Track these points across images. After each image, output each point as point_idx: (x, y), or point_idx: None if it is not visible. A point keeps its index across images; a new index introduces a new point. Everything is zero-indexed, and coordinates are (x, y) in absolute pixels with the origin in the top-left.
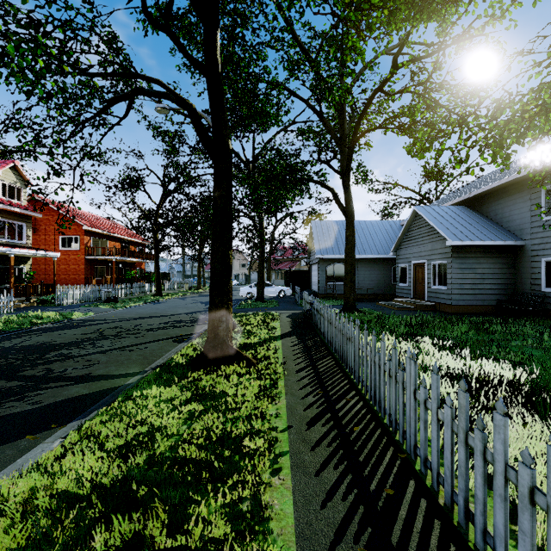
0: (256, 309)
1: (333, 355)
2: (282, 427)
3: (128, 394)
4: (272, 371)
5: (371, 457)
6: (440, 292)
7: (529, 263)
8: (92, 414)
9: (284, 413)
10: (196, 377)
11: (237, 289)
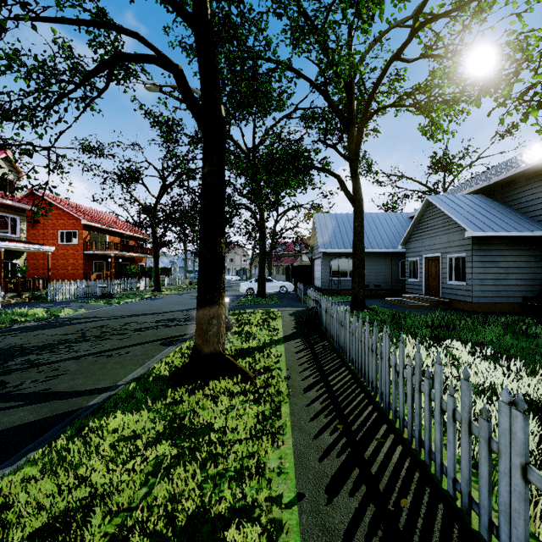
0: (257, 306)
1: (348, 366)
2: (289, 496)
3: (84, 424)
4: (273, 389)
5: None
6: (457, 288)
7: None
8: (22, 460)
9: (291, 466)
10: (176, 398)
11: (237, 285)
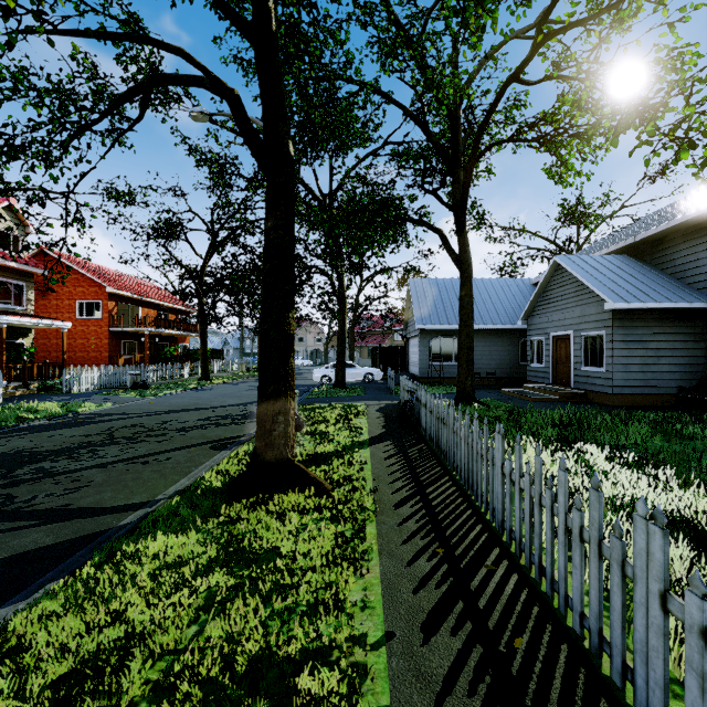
0: (335, 399)
1: (451, 476)
2: (375, 635)
3: (115, 548)
4: (356, 505)
5: None
6: (594, 375)
7: None
8: (38, 593)
9: (378, 599)
10: (232, 515)
11: (309, 371)
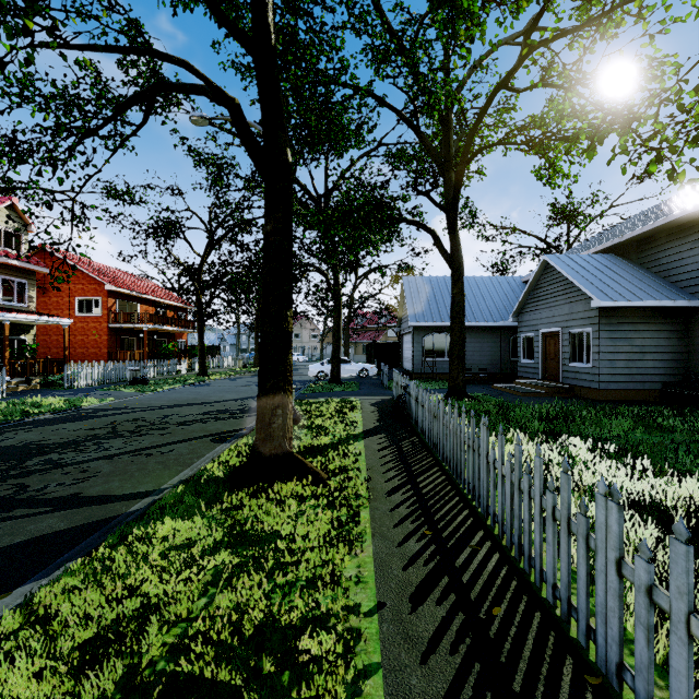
0: (330, 394)
1: (441, 466)
2: (368, 605)
3: (126, 532)
4: (351, 492)
5: (535, 682)
6: (581, 371)
7: None
8: (58, 571)
9: (371, 575)
10: (235, 502)
11: (305, 367)
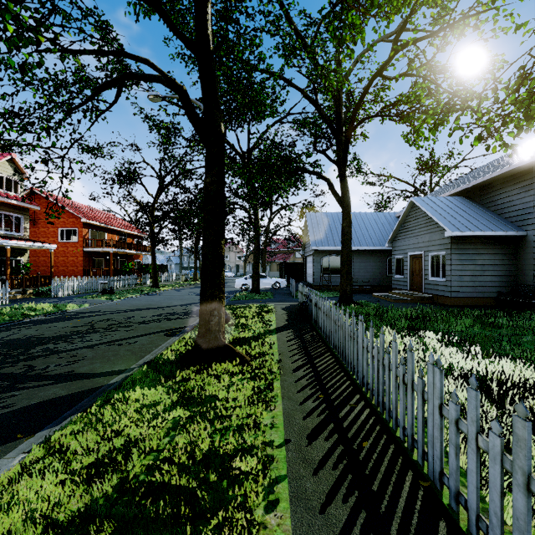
0: (251, 301)
1: (332, 352)
2: (279, 441)
3: (109, 396)
4: (267, 370)
5: (387, 485)
6: (438, 284)
7: (531, 254)
8: (65, 421)
9: (281, 423)
10: (185, 377)
11: (232, 281)
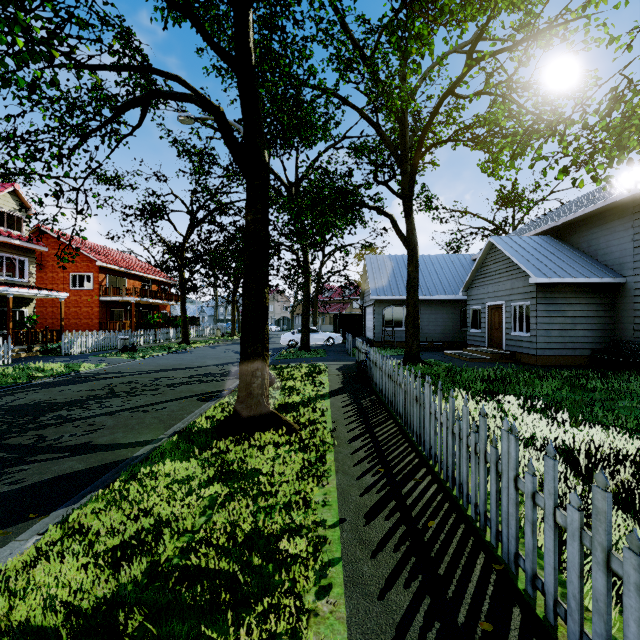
0: (300, 360)
1: (395, 419)
2: (332, 521)
3: (135, 471)
4: (319, 440)
5: (455, 569)
6: (521, 339)
7: (631, 304)
8: (84, 499)
9: (334, 500)
10: (222, 448)
11: (277, 336)
